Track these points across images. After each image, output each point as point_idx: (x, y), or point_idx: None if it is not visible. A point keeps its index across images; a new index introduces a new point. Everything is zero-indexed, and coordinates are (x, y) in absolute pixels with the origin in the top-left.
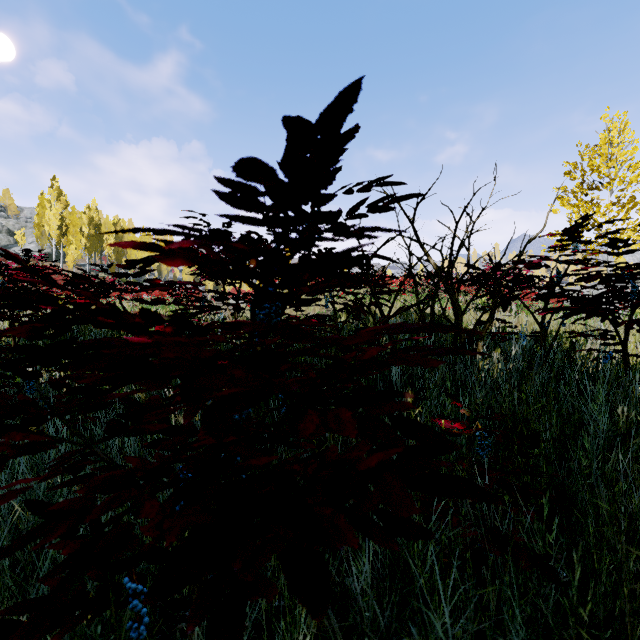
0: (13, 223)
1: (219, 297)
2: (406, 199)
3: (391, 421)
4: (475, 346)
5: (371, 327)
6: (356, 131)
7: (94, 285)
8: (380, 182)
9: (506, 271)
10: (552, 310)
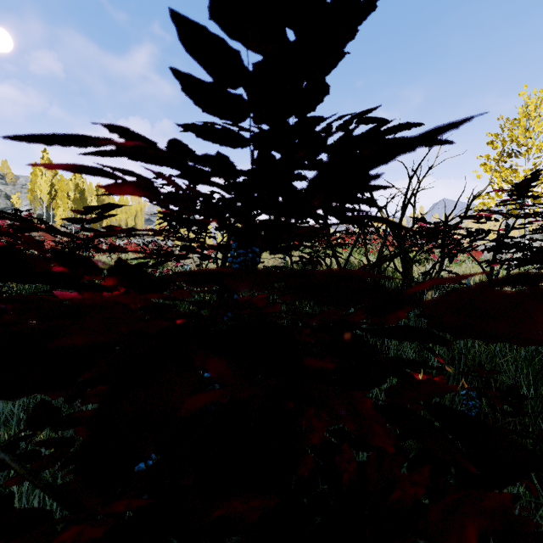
0: (10, 189)
1: (184, 246)
2: (398, 131)
3: (432, 415)
4: (423, 295)
5: (433, 279)
6: (352, 37)
7: (40, 230)
8: (362, 117)
9: (454, 225)
10: (502, 261)
